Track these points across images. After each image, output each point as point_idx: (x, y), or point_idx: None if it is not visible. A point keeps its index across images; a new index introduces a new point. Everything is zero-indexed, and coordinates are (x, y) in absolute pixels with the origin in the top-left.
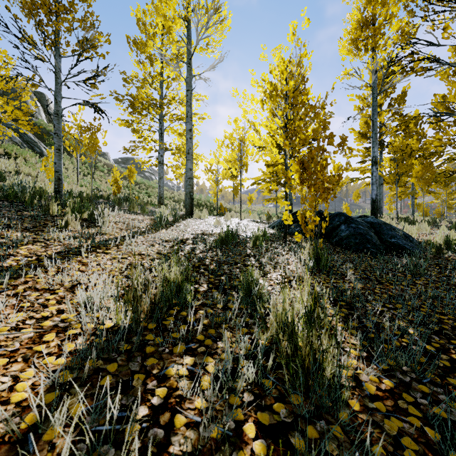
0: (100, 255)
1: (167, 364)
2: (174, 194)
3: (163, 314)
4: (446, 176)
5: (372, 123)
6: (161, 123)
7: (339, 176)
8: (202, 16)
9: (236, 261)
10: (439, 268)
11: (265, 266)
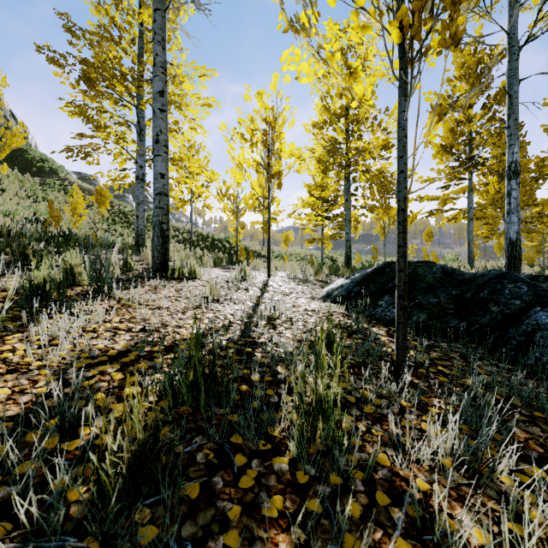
0: None
1: None
2: (180, 231)
3: None
4: None
5: (508, 101)
6: (140, 113)
7: None
8: None
9: None
10: None
11: None
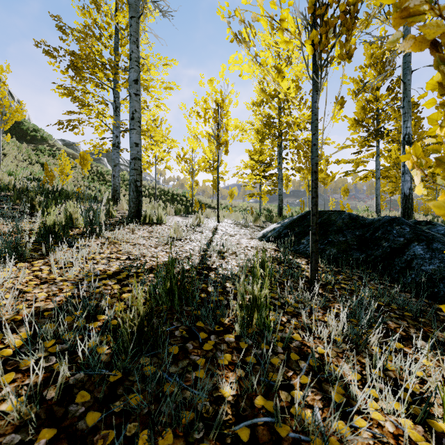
0: None
1: None
2: (146, 187)
3: None
4: None
5: (403, 87)
6: (116, 94)
7: None
8: None
9: None
10: None
11: None
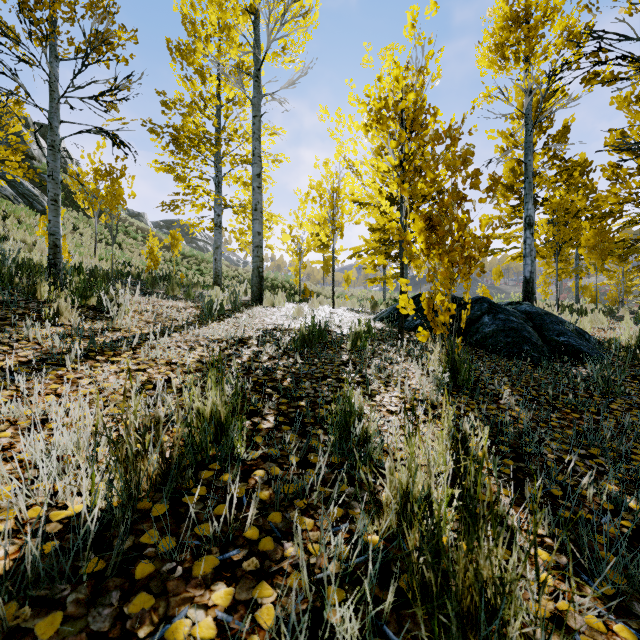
0: (101, 365)
1: (173, 608)
2: (239, 271)
3: (186, 482)
4: (626, 246)
5: (524, 167)
6: (218, 168)
7: (487, 239)
8: (276, 4)
9: (326, 374)
10: (639, 383)
11: (371, 381)
